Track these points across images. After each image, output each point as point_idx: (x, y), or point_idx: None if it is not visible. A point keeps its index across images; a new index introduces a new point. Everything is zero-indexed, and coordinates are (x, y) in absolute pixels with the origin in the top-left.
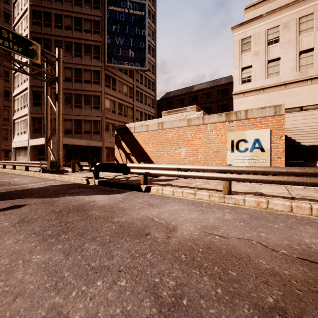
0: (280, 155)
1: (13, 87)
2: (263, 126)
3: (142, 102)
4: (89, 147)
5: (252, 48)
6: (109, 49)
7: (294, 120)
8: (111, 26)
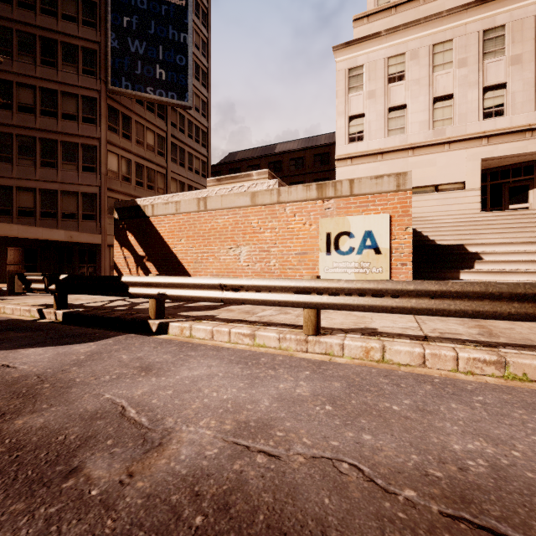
0: (406, 260)
1: None
2: (379, 210)
3: (184, 166)
4: (74, 245)
5: (365, 86)
6: (116, 59)
7: (426, 206)
8: (120, 16)
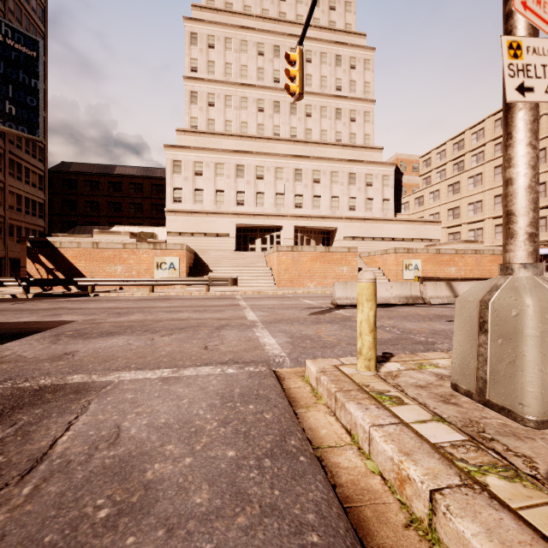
0: (184, 272)
1: None
2: (176, 255)
3: (22, 179)
4: None
5: (183, 173)
6: None
7: (213, 243)
8: None
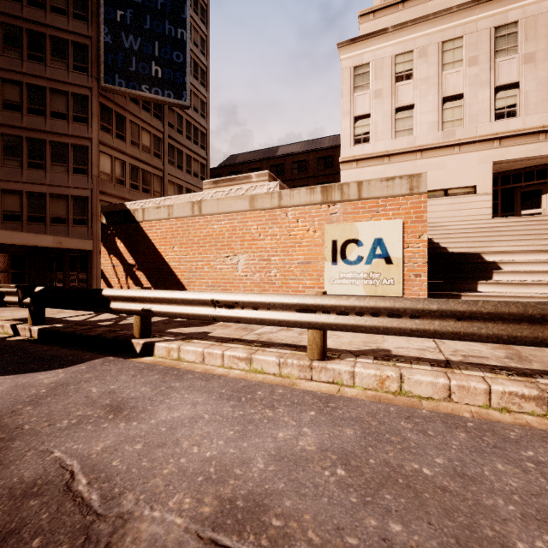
0: (420, 270)
1: None
2: (390, 215)
3: (182, 168)
4: (65, 252)
5: (371, 85)
6: (109, 55)
7: (435, 211)
8: (113, 9)
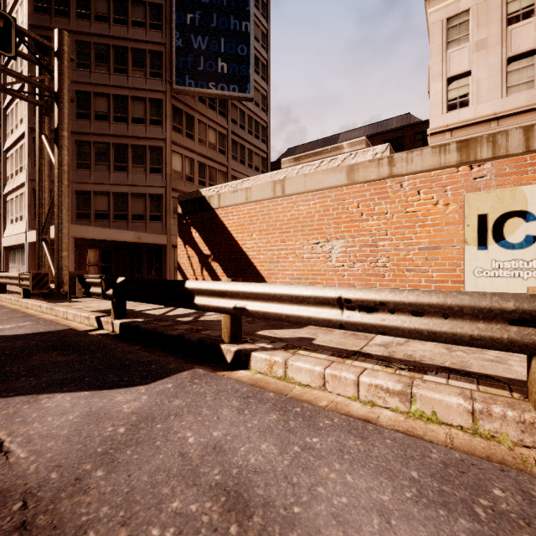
0: None
1: (4, 134)
2: None
3: (244, 163)
4: (143, 246)
5: (472, 36)
6: (180, 58)
7: None
8: (184, 14)
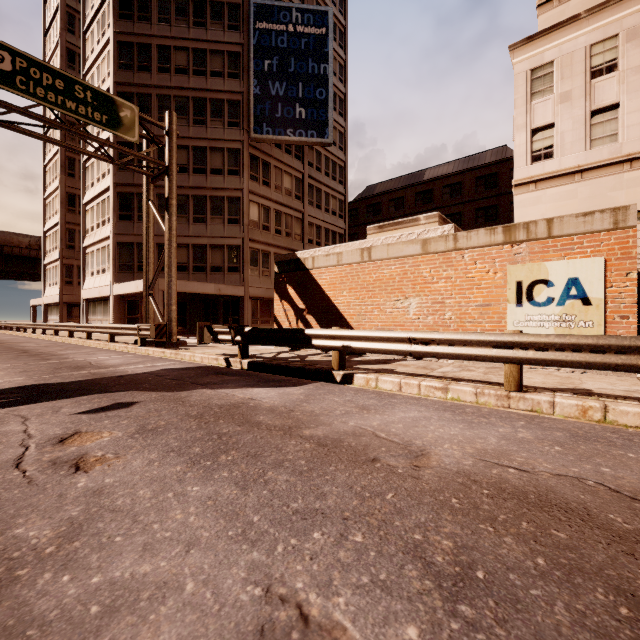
0: (628, 312)
1: (84, 187)
2: (588, 253)
3: (321, 207)
4: (219, 298)
5: (556, 88)
6: (258, 106)
7: None
8: (261, 60)
